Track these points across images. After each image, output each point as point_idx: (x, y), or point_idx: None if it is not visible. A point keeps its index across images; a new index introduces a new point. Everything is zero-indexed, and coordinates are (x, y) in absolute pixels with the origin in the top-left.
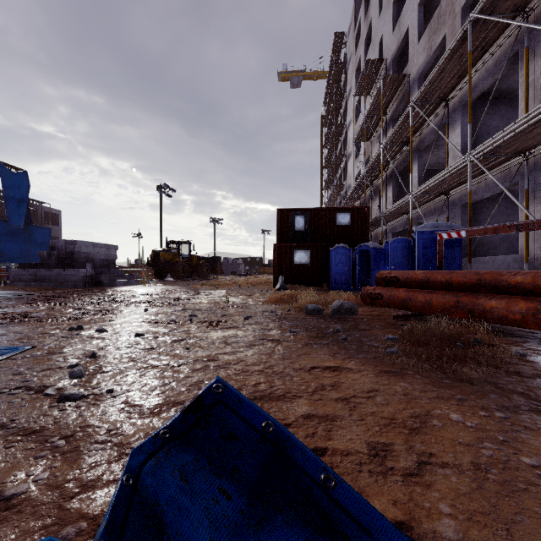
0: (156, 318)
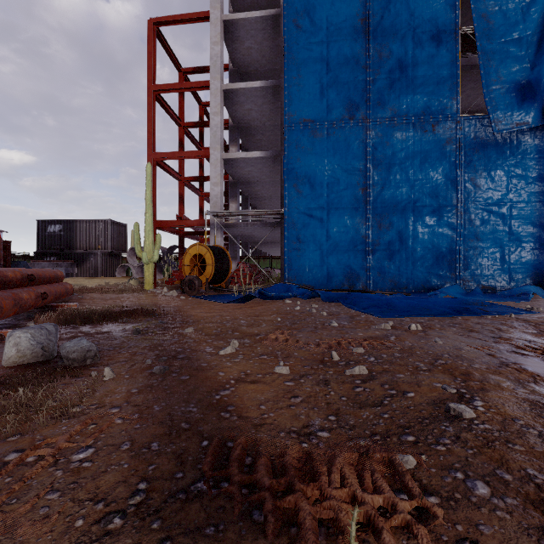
0: (401, 354)
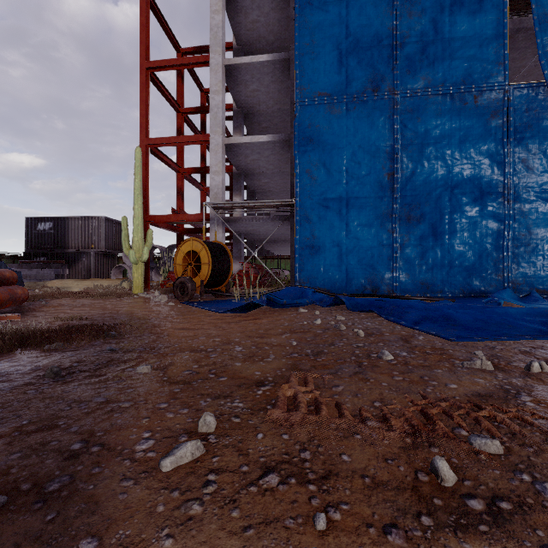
0: None
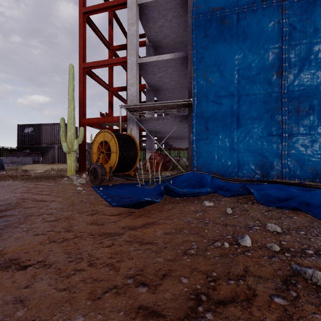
0: None
